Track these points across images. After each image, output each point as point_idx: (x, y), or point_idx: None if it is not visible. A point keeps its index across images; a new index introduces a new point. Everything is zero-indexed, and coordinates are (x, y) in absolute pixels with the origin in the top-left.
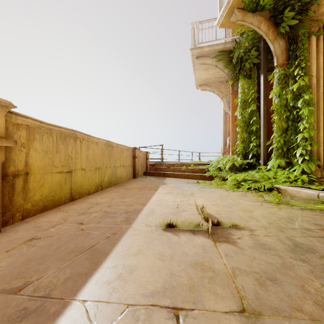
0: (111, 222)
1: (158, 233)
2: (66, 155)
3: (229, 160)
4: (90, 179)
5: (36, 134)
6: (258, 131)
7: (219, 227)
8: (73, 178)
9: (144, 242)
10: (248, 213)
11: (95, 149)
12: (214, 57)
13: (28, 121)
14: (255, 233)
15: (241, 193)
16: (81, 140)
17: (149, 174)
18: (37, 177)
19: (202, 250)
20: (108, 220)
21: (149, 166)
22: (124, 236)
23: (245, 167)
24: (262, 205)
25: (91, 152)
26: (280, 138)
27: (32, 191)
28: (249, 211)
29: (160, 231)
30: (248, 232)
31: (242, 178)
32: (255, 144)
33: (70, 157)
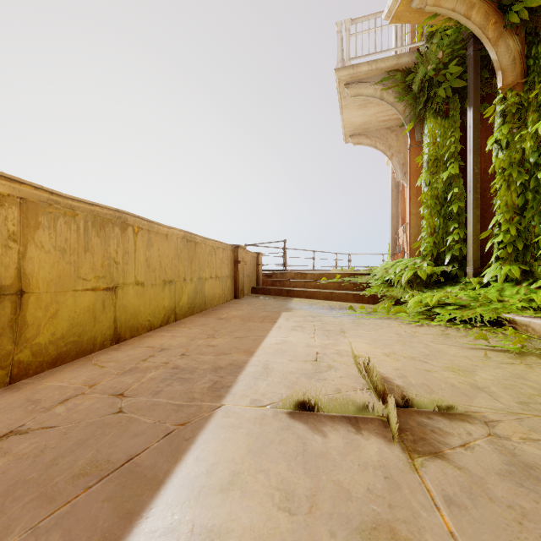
0: (181, 393)
1: (277, 425)
2: (104, 257)
3: (406, 267)
4: (154, 301)
5: (41, 217)
6: (462, 214)
7: (411, 410)
8: (120, 301)
9: (245, 451)
10: (466, 377)
11: (164, 247)
12: (378, 83)
13: (24, 189)
14: (500, 431)
15: (436, 329)
16: (136, 230)
17: (261, 291)
18: (43, 300)
19: (385, 480)
20: (177, 388)
21: (262, 278)
22: (205, 432)
23: (438, 280)
24: (490, 358)
25: (155, 252)
26: (510, 225)
27: (33, 326)
28: (466, 371)
29: (283, 418)
30: (481, 428)
31: (436, 300)
32: (456, 237)
33: (114, 261)
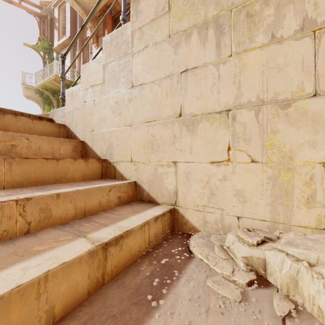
0: None
1: None
2: None
3: None
4: None
5: None
6: None
7: None
8: None
9: None
10: None
11: None
12: (34, 91)
13: None
14: None
15: None
16: None
17: None
18: None
19: None
20: None
21: None
22: None
23: None
24: None
25: None
26: None
27: None
28: None
29: None
30: None
31: None
32: None
33: None
